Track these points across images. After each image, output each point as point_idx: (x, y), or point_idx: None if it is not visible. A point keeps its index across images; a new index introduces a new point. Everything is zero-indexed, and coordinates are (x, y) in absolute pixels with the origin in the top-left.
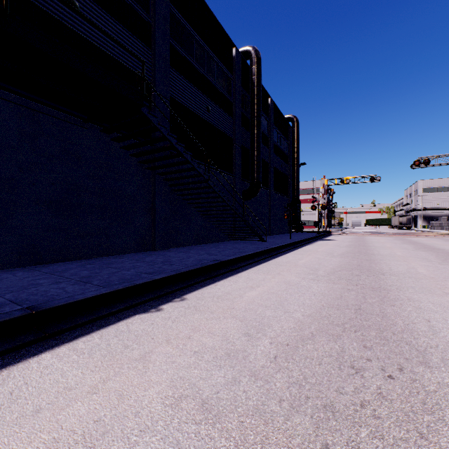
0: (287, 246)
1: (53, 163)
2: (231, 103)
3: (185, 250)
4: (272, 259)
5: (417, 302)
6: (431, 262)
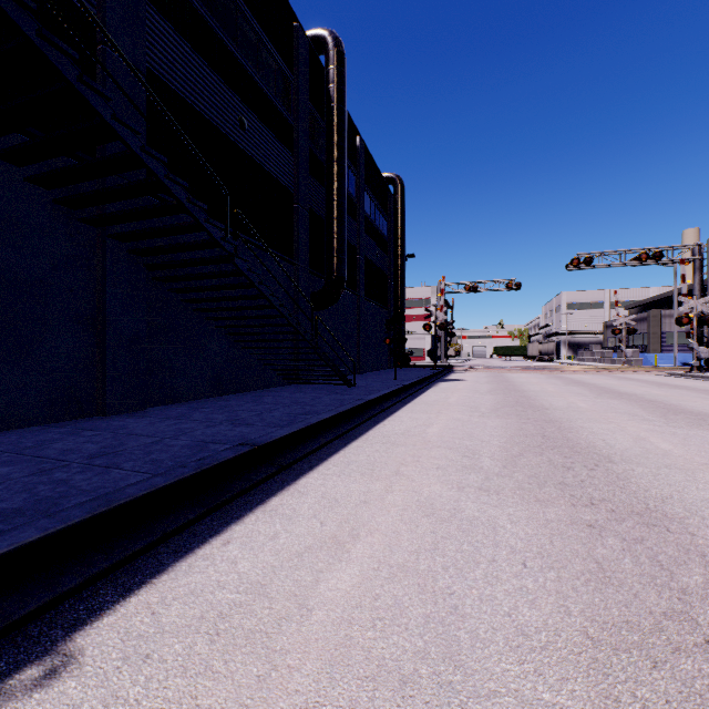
0: (393, 395)
1: None
2: (290, 126)
3: (182, 413)
4: (373, 426)
5: None
6: (650, 421)
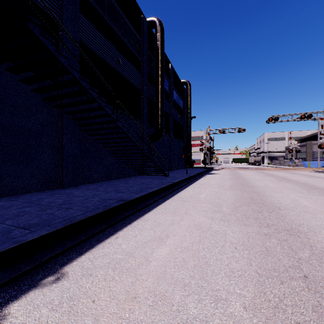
0: (185, 180)
1: None
2: (140, 61)
3: (94, 187)
4: (176, 193)
5: None
6: (301, 192)
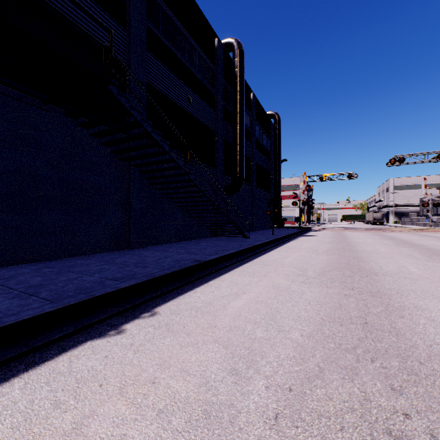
0: (270, 243)
1: (4, 149)
2: (213, 95)
3: (163, 249)
4: (257, 257)
5: (427, 310)
6: (417, 259)
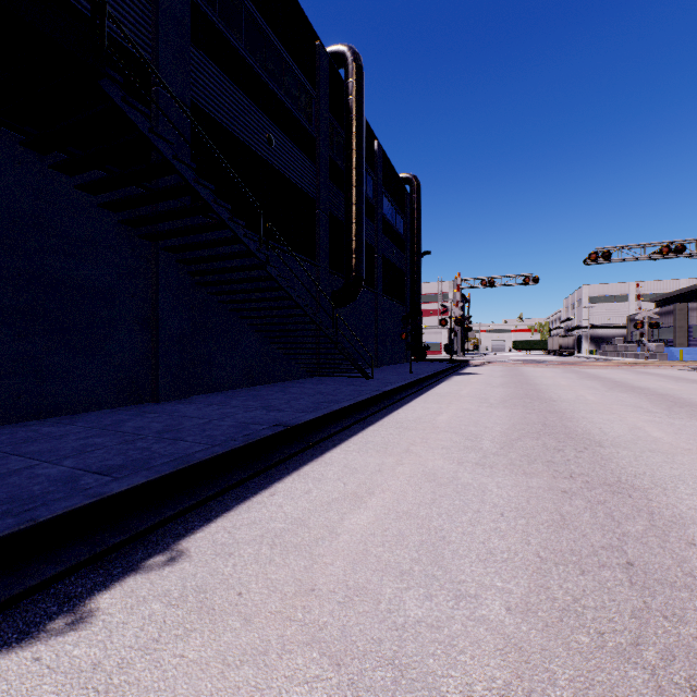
0: (408, 387)
1: None
2: (313, 138)
3: (221, 400)
4: (388, 414)
5: None
6: (653, 413)
